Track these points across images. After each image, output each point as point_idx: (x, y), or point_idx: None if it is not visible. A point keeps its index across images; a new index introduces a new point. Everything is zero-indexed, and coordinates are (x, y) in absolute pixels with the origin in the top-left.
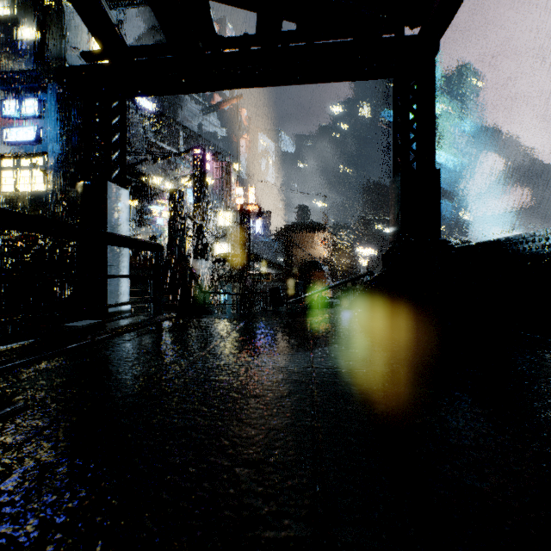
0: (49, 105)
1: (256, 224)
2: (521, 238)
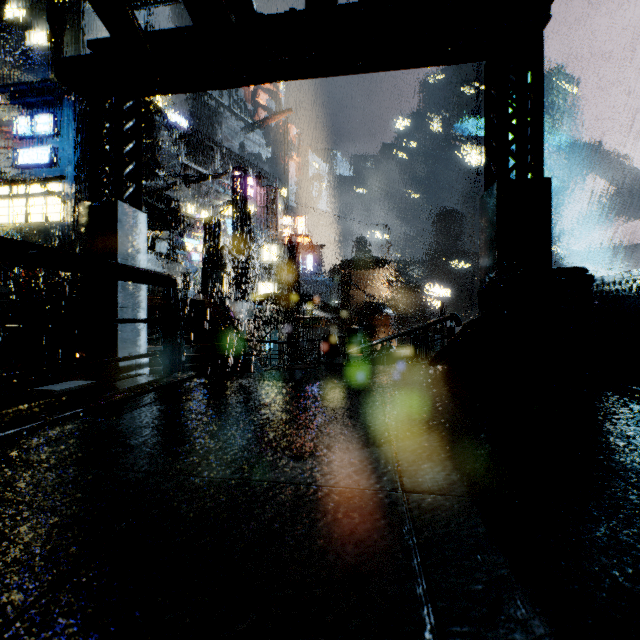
0: (66, 121)
1: (307, 259)
2: None
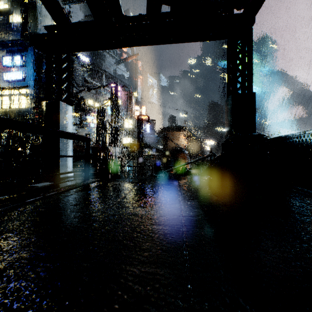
0: (29, 59)
1: (147, 126)
2: (311, 133)
